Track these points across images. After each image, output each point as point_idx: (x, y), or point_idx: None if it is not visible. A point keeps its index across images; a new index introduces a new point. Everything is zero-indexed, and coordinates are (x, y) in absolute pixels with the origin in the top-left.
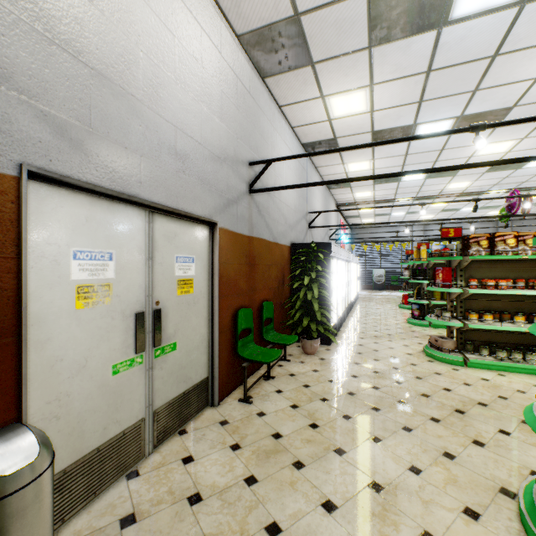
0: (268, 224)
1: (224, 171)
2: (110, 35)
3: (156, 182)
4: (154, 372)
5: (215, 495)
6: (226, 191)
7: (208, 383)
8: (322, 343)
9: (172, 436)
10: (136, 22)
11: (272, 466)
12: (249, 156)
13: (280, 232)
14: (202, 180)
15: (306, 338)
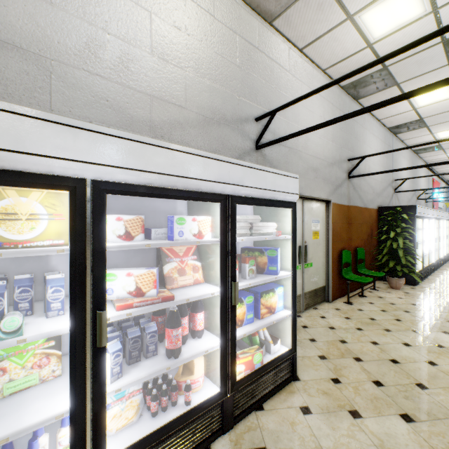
0: (360, 196)
1: (333, 170)
2: (293, 130)
3: (306, 186)
4: (304, 274)
5: (341, 329)
6: (335, 181)
7: (325, 289)
8: (406, 284)
9: (310, 309)
10: (300, 118)
11: (371, 327)
12: (348, 155)
13: (368, 200)
14: (323, 179)
15: (392, 277)
